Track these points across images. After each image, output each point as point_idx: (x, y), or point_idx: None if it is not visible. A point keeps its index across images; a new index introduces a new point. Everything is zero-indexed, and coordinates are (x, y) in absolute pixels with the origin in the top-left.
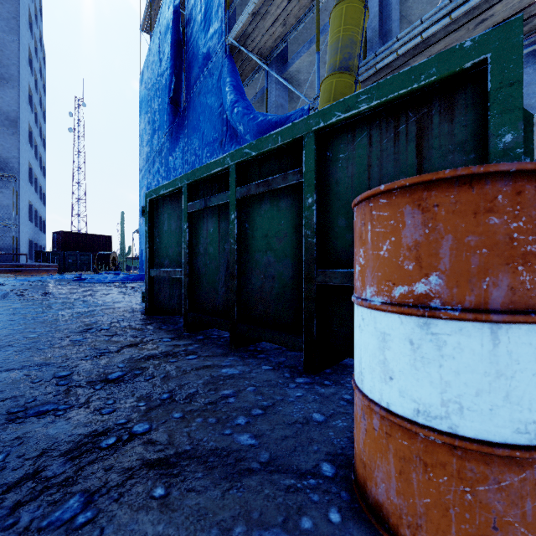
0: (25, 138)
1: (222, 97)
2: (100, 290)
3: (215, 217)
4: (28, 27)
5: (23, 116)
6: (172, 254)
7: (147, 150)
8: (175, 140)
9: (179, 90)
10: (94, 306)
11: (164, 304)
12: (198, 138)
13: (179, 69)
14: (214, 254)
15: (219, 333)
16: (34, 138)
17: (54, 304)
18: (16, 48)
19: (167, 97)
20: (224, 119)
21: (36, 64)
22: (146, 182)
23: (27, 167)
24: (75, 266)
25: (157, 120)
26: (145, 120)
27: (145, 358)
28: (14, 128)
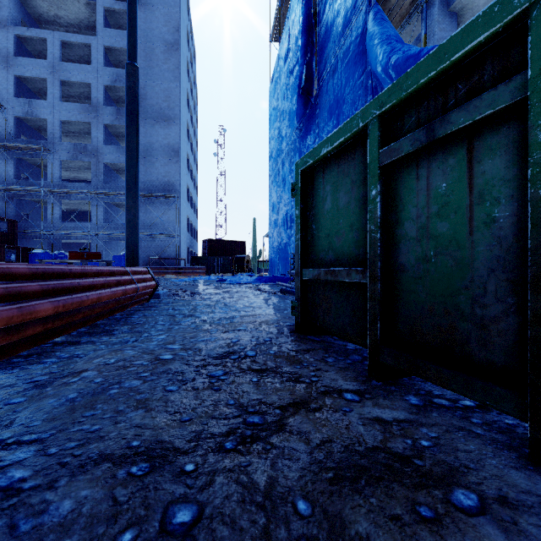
0: (184, 164)
1: (365, 61)
2: (238, 291)
3: (456, 156)
4: (186, 73)
5: (183, 147)
6: (341, 244)
7: (276, 154)
8: (305, 134)
9: (310, 78)
10: (233, 310)
11: (325, 321)
12: (333, 123)
13: (310, 55)
14: (453, 234)
15: (443, 393)
16: (190, 164)
17: (198, 306)
18: (178, 92)
19: (297, 90)
20: (368, 86)
21: (191, 102)
22: (275, 186)
23: (185, 187)
24: (218, 269)
25: (285, 121)
26: (274, 125)
27: (346, 479)
28: (177, 157)
